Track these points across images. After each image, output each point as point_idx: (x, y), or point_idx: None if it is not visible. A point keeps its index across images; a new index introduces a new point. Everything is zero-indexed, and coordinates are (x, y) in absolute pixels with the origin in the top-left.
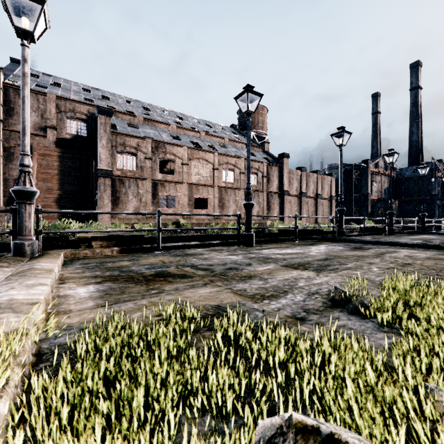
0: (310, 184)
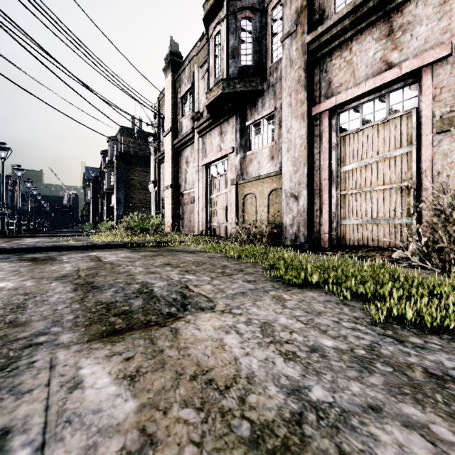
0: None
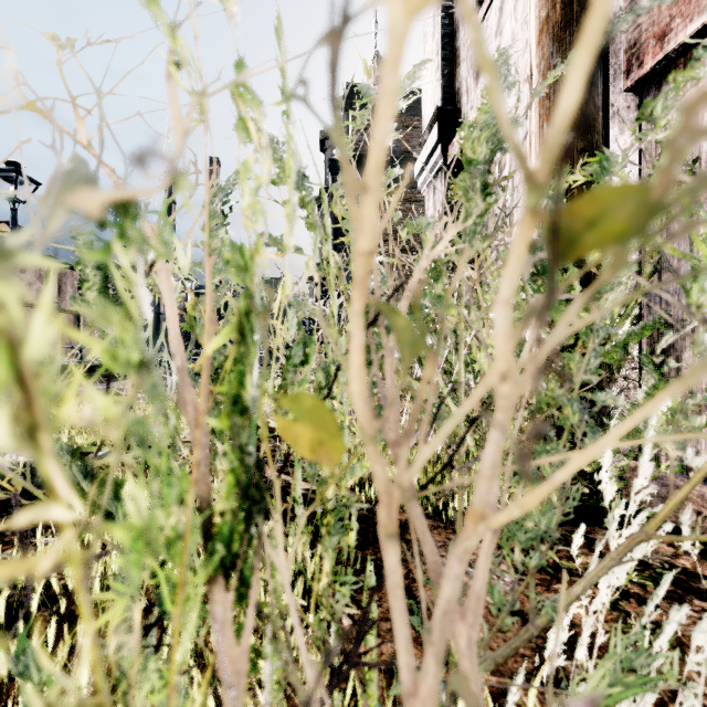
0: (67, 288)
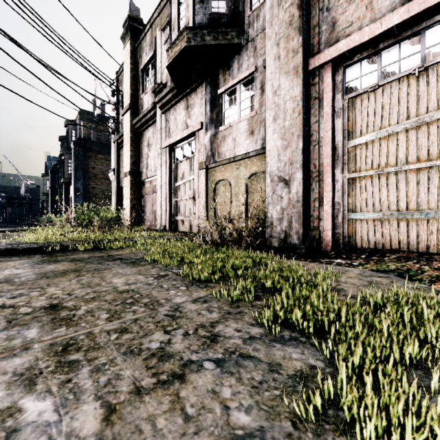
0: None
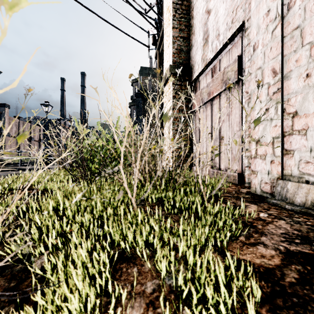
0: (26, 129)
